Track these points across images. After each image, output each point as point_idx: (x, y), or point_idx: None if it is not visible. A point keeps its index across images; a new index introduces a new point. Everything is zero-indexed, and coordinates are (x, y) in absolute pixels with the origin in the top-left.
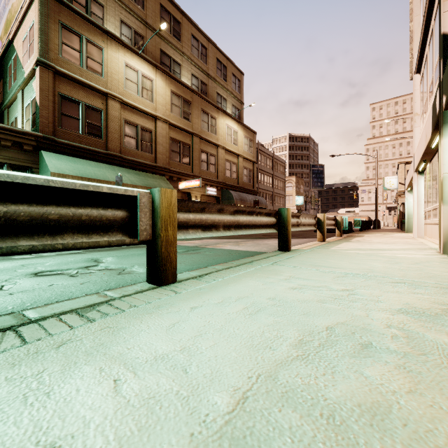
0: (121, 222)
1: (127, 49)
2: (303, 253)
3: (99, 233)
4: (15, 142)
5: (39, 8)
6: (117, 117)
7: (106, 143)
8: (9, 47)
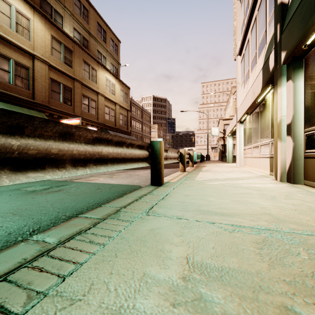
0: None
1: None
2: (176, 188)
3: None
4: None
5: None
6: None
7: None
8: None
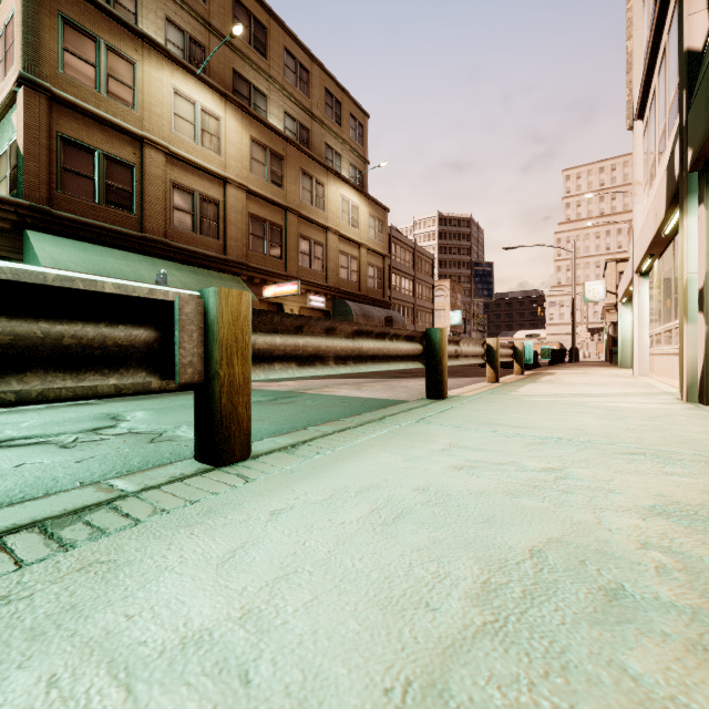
0: (144, 351)
1: (176, 65)
2: (467, 402)
3: (101, 370)
4: None
5: None
6: (160, 177)
7: (141, 221)
8: None
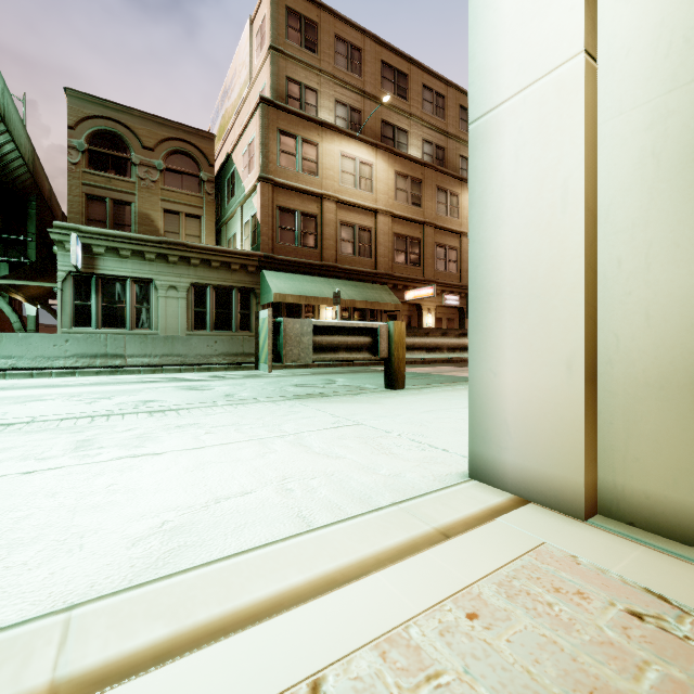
0: (368, 345)
1: (342, 135)
2: None
3: (356, 352)
4: (242, 265)
5: (260, 122)
6: (333, 220)
7: (321, 253)
8: (227, 160)
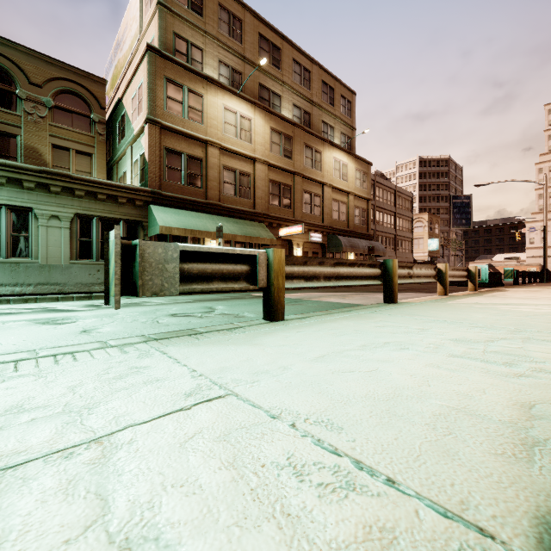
0: (246, 274)
1: (225, 91)
2: (409, 305)
3: (232, 282)
4: (129, 198)
5: (148, 68)
6: (216, 164)
7: (206, 192)
8: (118, 104)
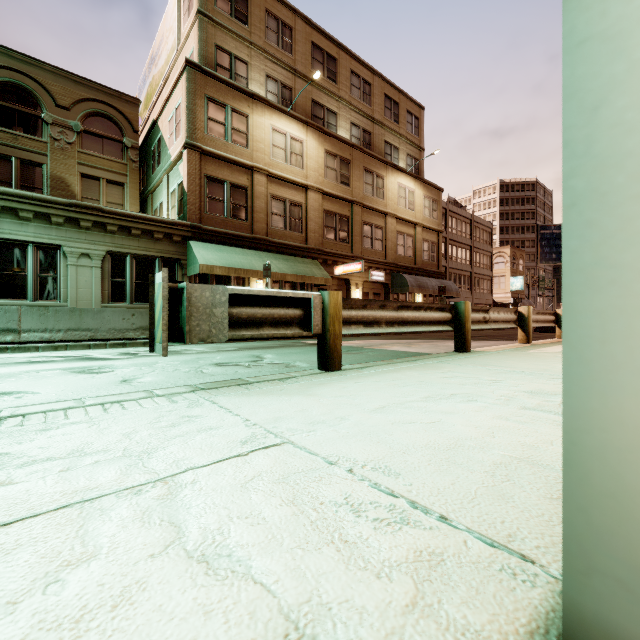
0: (298, 319)
1: (273, 110)
2: (483, 355)
3: (284, 327)
4: (166, 234)
5: (187, 86)
6: (263, 193)
7: (252, 226)
8: (153, 127)
